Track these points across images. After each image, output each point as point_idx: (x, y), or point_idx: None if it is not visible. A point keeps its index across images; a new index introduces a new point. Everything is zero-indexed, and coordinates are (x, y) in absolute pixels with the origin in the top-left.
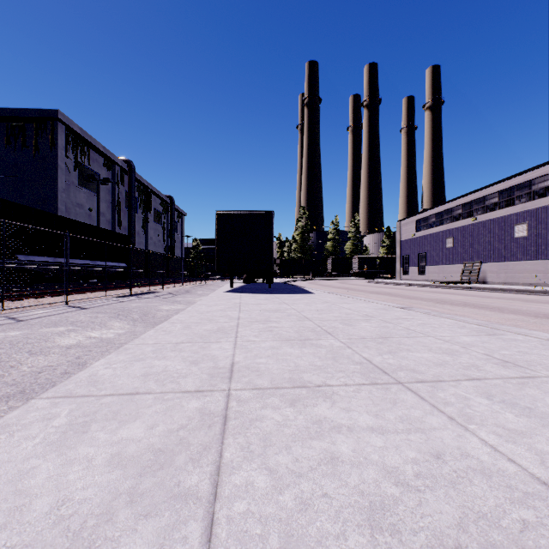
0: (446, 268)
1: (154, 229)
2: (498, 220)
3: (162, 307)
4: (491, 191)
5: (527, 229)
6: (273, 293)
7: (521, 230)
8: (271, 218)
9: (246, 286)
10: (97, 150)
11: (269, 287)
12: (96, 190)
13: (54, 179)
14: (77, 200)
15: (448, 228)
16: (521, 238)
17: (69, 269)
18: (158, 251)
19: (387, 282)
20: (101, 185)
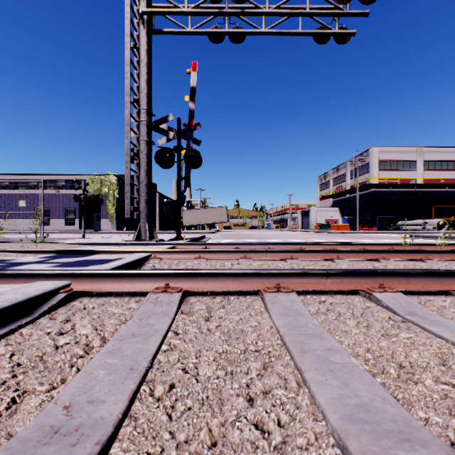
0: None
1: None
2: (10, 196)
3: None
4: (5, 178)
5: (26, 203)
6: None
7: (23, 203)
8: None
9: None
10: None
11: None
12: None
13: None
14: None
15: None
16: (23, 207)
17: None
18: None
19: None
20: None
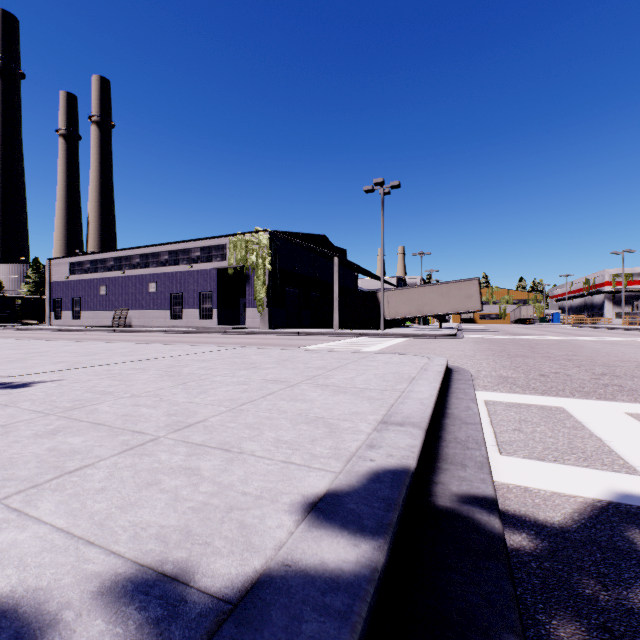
0: (101, 314)
1: None
2: (140, 277)
3: None
4: (136, 253)
5: (156, 287)
6: None
7: (154, 287)
8: None
9: None
10: None
11: None
12: None
13: None
14: None
15: (102, 277)
16: (154, 293)
17: None
18: None
19: (32, 328)
20: None
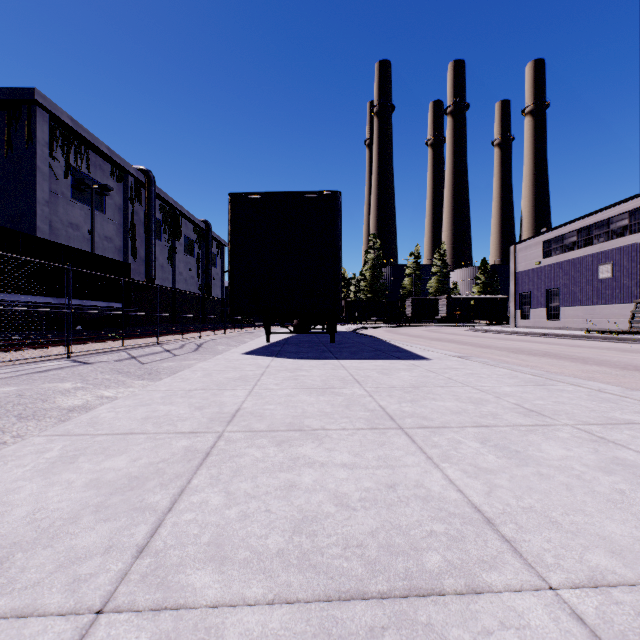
0: (598, 310)
1: (185, 262)
2: None
3: (64, 400)
4: None
5: None
6: (340, 359)
7: None
8: (336, 206)
9: (295, 337)
10: (100, 152)
11: (332, 341)
12: (100, 206)
13: (31, 187)
14: (70, 218)
15: (602, 249)
16: None
17: (4, 311)
18: (190, 290)
19: (503, 331)
20: (107, 201)
